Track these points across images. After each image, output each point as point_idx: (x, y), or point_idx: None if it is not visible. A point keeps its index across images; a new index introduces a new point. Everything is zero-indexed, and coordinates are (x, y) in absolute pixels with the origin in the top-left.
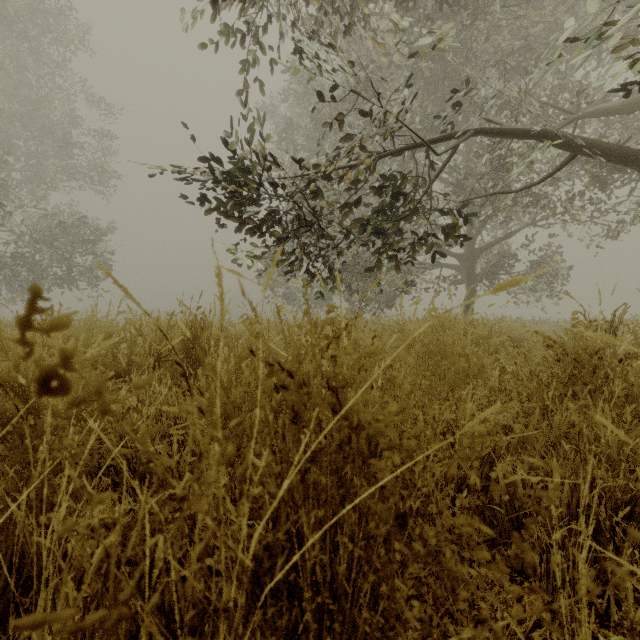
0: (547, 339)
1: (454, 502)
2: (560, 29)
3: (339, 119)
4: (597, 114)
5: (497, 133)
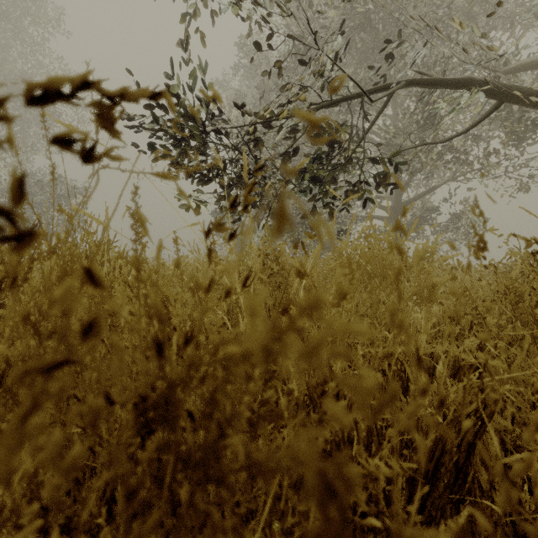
0: (532, 243)
1: (415, 491)
2: (479, 1)
3: (276, 63)
4: (517, 70)
5: (426, 82)
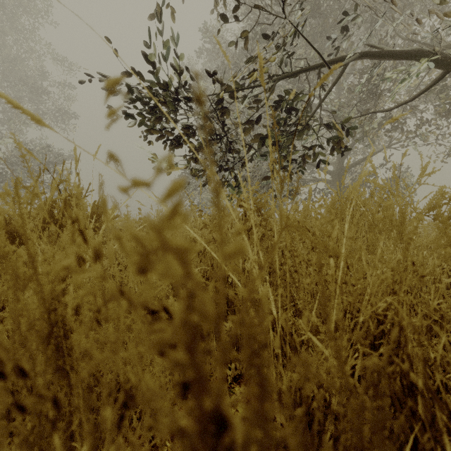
0: None
1: None
2: None
3: (242, 33)
4: None
5: (377, 54)
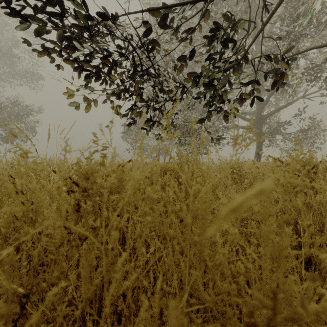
0: None
1: None
2: None
3: None
4: None
5: None
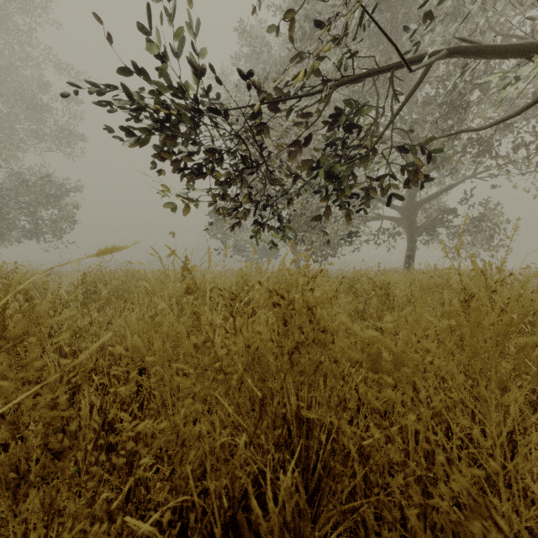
0: None
1: None
2: None
3: (286, 17)
4: None
5: (473, 50)
